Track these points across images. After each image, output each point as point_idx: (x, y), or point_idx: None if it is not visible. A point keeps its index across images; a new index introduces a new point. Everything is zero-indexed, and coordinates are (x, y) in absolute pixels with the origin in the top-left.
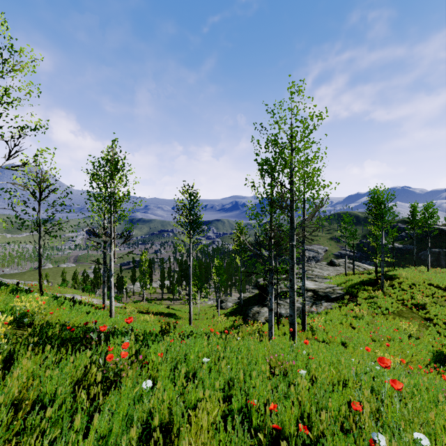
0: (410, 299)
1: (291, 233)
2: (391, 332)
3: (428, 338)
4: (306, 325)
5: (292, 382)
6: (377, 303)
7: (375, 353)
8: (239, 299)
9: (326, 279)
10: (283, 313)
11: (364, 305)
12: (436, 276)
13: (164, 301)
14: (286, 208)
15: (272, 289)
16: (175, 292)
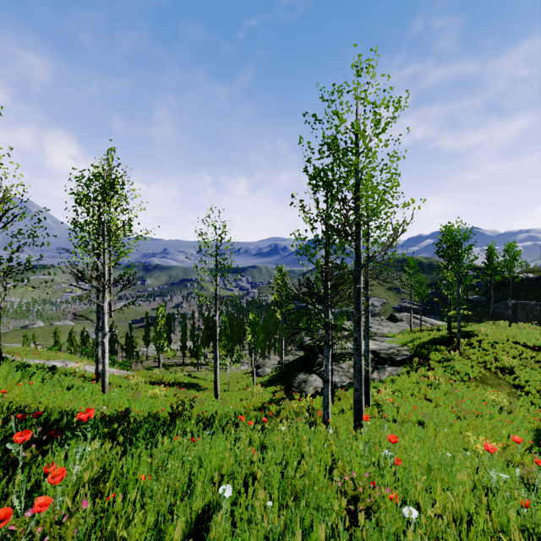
0: (493, 361)
1: (357, 272)
2: (477, 405)
3: (520, 411)
4: (370, 398)
5: (393, 538)
6: (454, 367)
7: (464, 436)
8: (279, 363)
9: (387, 337)
10: (337, 381)
11: (439, 370)
12: (521, 332)
13: (185, 367)
14: (351, 234)
15: (329, 352)
16: (200, 355)
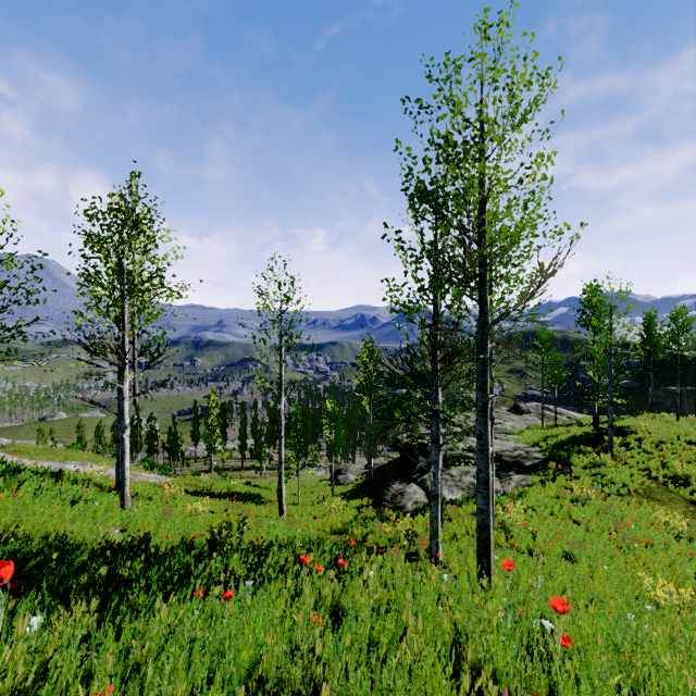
0: (660, 467)
1: (481, 336)
2: (643, 530)
3: None
4: (494, 519)
5: None
6: (606, 475)
7: (633, 576)
8: (367, 468)
9: (511, 434)
10: (445, 494)
11: (585, 479)
12: (695, 428)
13: (245, 472)
14: (474, 277)
15: (438, 454)
16: (264, 457)
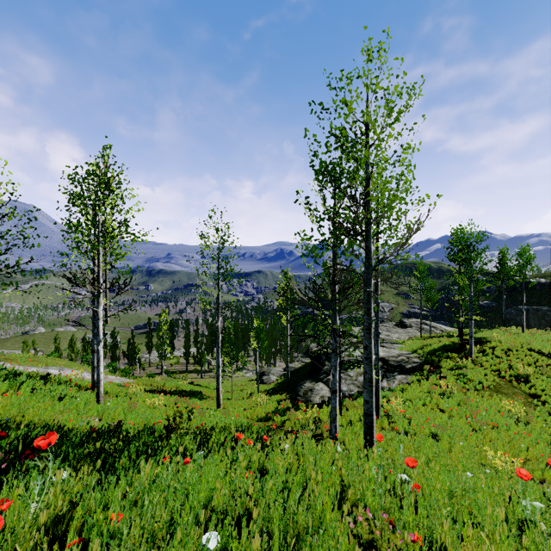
0: (507, 369)
1: (367, 275)
2: (492, 416)
3: (538, 422)
4: (380, 409)
5: None
6: (466, 375)
7: (480, 450)
8: (285, 370)
9: (396, 343)
10: (344, 390)
11: (451, 378)
12: (536, 339)
13: (189, 374)
14: (361, 233)
15: (337, 361)
16: (204, 362)
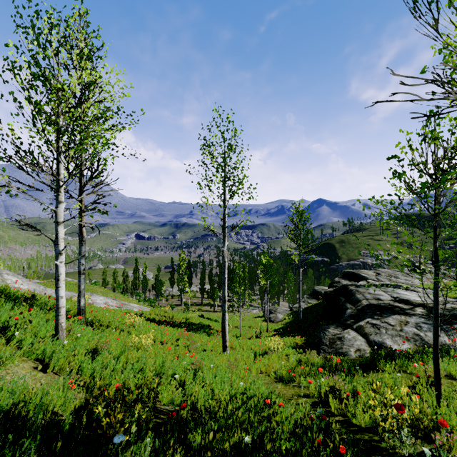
0: None
1: None
2: None
3: None
4: None
5: None
6: None
7: None
8: (291, 310)
9: (427, 289)
10: (388, 343)
11: None
12: None
13: (203, 307)
14: None
15: None
16: (216, 297)
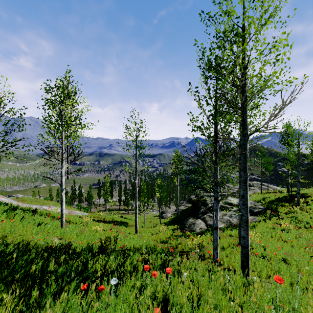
0: None
1: (243, 141)
2: None
3: None
4: None
5: None
6: (297, 217)
7: None
8: (176, 211)
9: None
10: None
11: (287, 219)
12: None
13: (121, 211)
14: (240, 108)
15: (218, 206)
16: (129, 205)
